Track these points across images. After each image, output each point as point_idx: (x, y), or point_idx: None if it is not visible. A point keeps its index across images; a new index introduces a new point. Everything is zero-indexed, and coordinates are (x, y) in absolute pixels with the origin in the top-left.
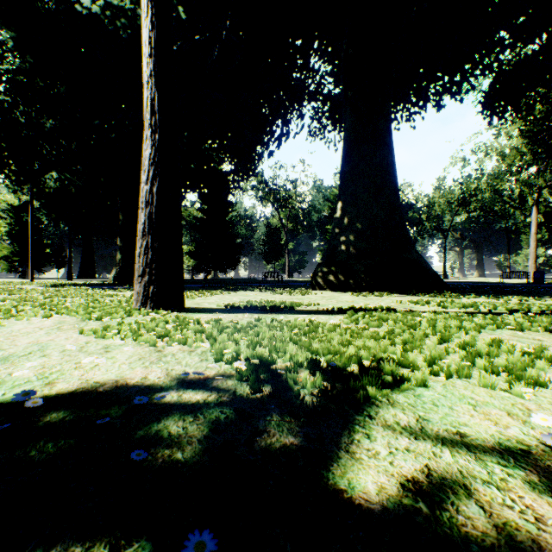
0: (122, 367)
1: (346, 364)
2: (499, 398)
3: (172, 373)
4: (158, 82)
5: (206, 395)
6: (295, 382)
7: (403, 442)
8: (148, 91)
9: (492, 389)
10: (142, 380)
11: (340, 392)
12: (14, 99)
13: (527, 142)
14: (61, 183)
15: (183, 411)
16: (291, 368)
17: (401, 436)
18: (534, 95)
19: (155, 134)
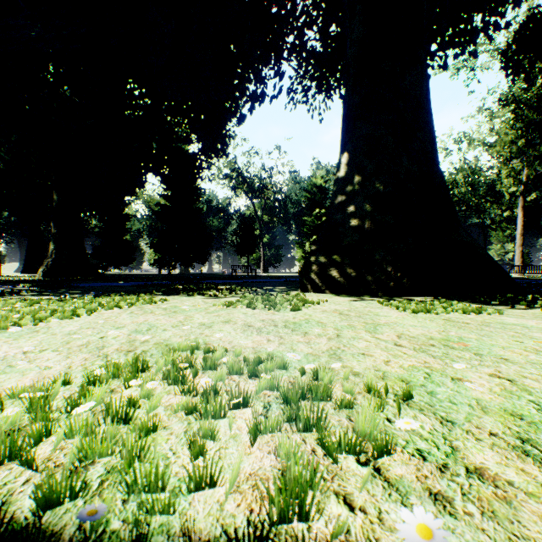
0: None
1: None
2: None
3: None
4: None
5: None
6: None
7: None
8: None
9: None
10: None
11: None
12: None
13: (519, 127)
14: None
15: None
16: None
17: None
18: None
19: None
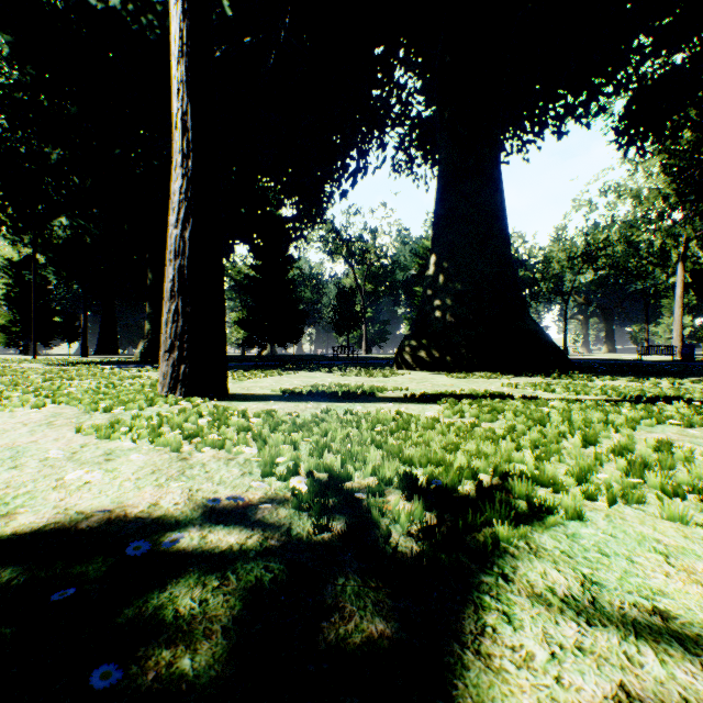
0: (125, 486)
1: (456, 482)
2: (700, 539)
3: (196, 497)
4: (191, 90)
5: (244, 536)
6: (381, 512)
7: (569, 630)
8: (179, 103)
9: (684, 524)
10: (150, 509)
11: (451, 529)
12: (10, 122)
13: (671, 181)
14: (73, 231)
15: (204, 568)
16: (374, 489)
17: (564, 619)
18: (685, 117)
19: (188, 159)
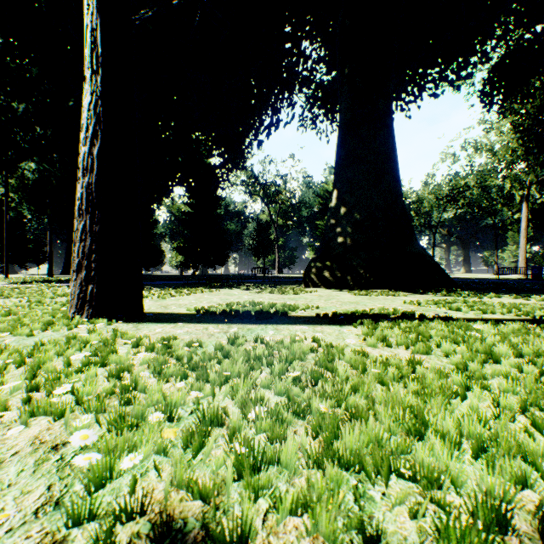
0: None
1: None
2: None
3: None
4: (101, 5)
5: None
6: None
7: None
8: (88, 18)
9: None
10: None
11: None
12: None
13: (519, 137)
14: (40, 174)
15: None
16: None
17: None
18: None
19: (97, 75)
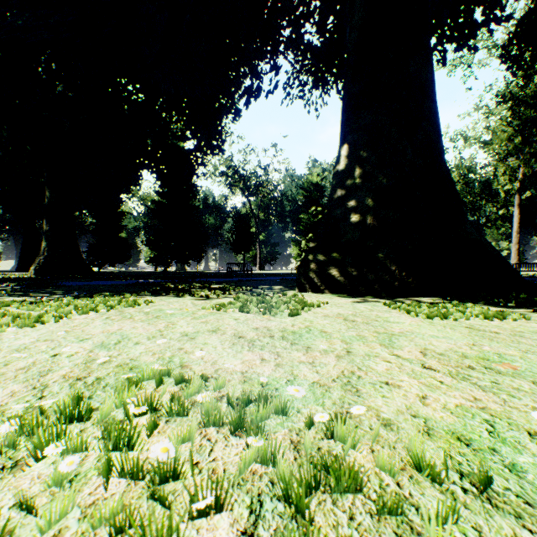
0: None
1: None
2: None
3: None
4: None
5: None
6: None
7: None
8: None
9: None
10: None
11: None
12: None
13: (516, 124)
14: None
15: None
16: None
17: None
18: None
19: None
